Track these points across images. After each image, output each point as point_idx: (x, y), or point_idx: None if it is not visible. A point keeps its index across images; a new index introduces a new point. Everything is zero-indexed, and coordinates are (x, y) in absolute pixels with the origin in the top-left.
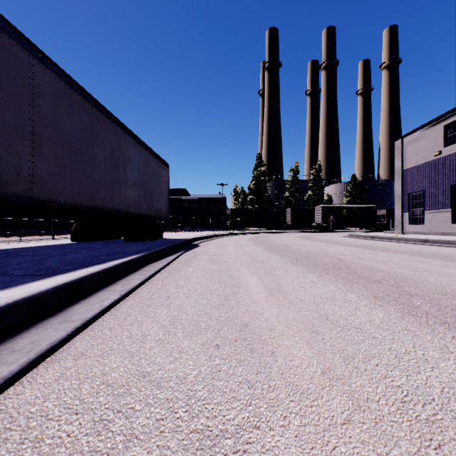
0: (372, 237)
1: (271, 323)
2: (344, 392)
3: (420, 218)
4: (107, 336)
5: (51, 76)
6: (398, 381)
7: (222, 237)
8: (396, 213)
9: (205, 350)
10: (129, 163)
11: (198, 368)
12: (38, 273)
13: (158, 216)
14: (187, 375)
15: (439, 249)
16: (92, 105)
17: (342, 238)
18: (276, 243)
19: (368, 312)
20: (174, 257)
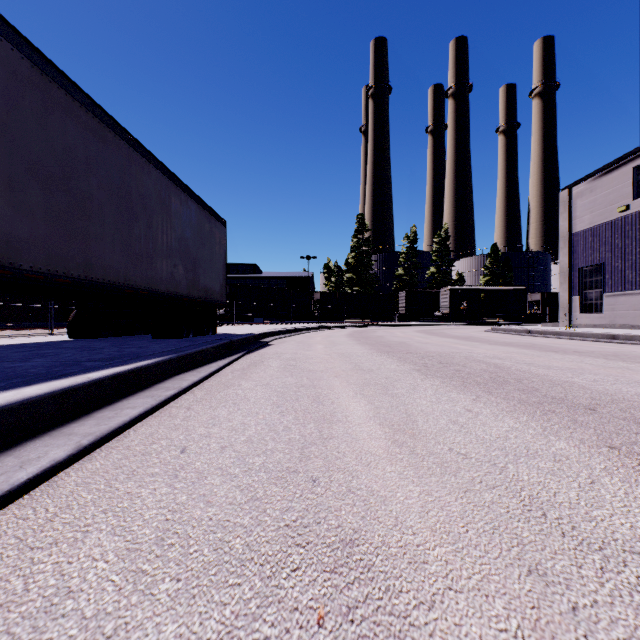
0: (529, 332)
1: (411, 536)
2: None
3: (597, 304)
4: None
5: (2, 45)
6: None
7: (307, 332)
8: (561, 297)
9: None
10: (157, 213)
11: None
12: None
13: (208, 298)
14: None
15: (639, 348)
16: (87, 110)
17: (483, 333)
18: (388, 340)
19: (628, 493)
20: (224, 363)
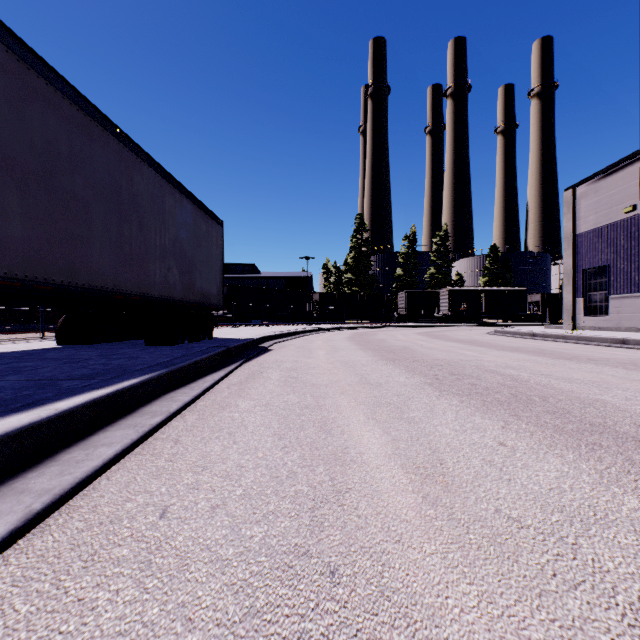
0: (534, 335)
1: None
2: None
3: (602, 306)
4: None
5: None
6: None
7: (307, 335)
8: (564, 299)
9: None
10: (149, 213)
11: None
12: None
13: (204, 302)
14: None
15: None
16: (71, 101)
17: (486, 336)
18: (391, 345)
19: None
20: (220, 376)
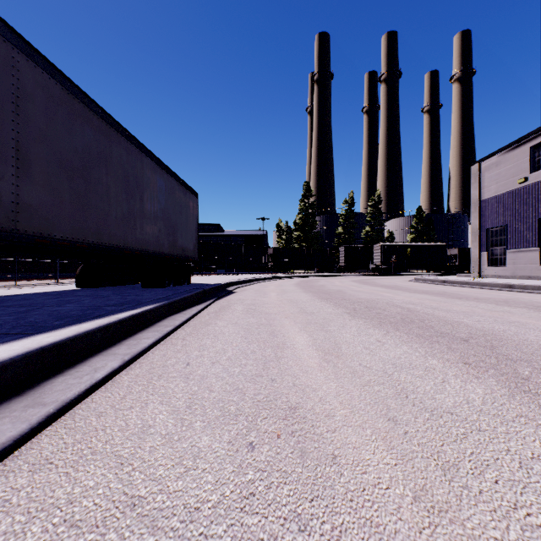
0: (444, 282)
1: (328, 406)
2: (456, 539)
3: (501, 258)
4: (92, 428)
5: (43, 76)
6: (538, 515)
7: (263, 282)
8: (472, 252)
9: (233, 454)
10: (147, 190)
11: (220, 489)
12: (13, 332)
13: (184, 256)
14: (201, 504)
15: (528, 296)
16: (98, 116)
17: (407, 282)
18: (328, 289)
19: (462, 387)
20: (201, 307)
